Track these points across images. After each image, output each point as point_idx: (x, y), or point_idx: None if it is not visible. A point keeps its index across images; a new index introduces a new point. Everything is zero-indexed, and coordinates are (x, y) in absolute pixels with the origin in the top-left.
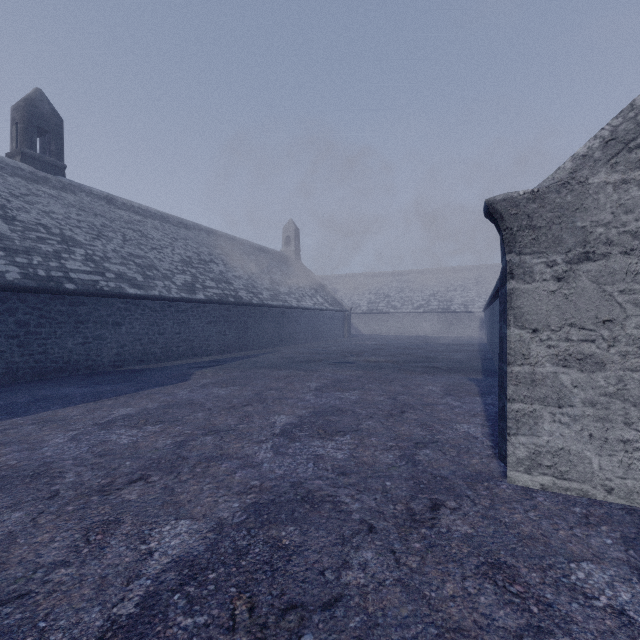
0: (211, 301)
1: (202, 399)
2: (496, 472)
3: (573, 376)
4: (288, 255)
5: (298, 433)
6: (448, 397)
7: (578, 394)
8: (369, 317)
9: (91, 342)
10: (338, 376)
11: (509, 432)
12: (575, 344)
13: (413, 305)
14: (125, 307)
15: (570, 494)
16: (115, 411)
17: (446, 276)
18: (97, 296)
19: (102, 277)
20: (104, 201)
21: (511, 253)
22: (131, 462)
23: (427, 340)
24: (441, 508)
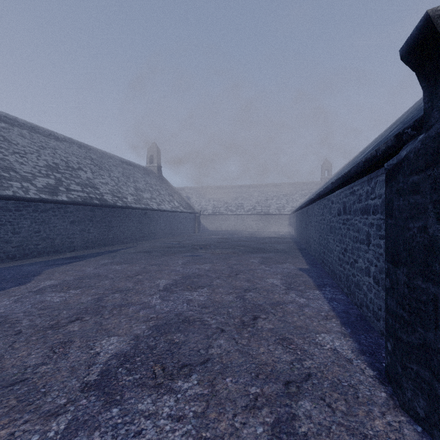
0: (74, 202)
1: (22, 313)
2: None
3: None
4: (152, 170)
5: (124, 378)
6: (291, 292)
7: None
8: (213, 218)
9: None
10: (188, 270)
11: None
12: None
13: (244, 209)
14: None
15: None
16: None
17: (266, 189)
18: None
19: None
20: None
21: None
22: None
23: (255, 234)
24: None
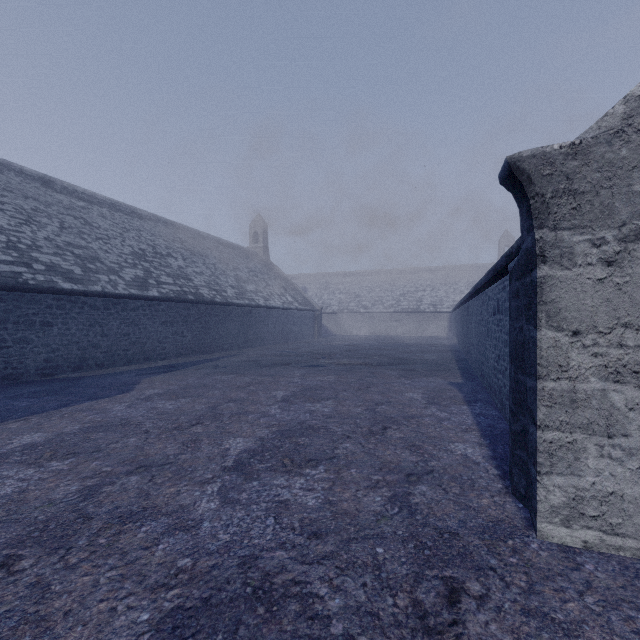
0: (166, 299)
1: (141, 417)
2: (517, 519)
3: (628, 395)
4: (256, 252)
5: (257, 465)
6: (432, 406)
7: (635, 419)
8: (340, 317)
9: (11, 346)
10: (308, 382)
11: (540, 470)
12: (631, 351)
13: (383, 305)
14: (57, 304)
15: (624, 555)
16: (16, 439)
17: (415, 276)
18: (19, 291)
19: (27, 268)
20: (39, 183)
21: (542, 228)
22: (0, 531)
23: (398, 340)
24: (462, 597)
